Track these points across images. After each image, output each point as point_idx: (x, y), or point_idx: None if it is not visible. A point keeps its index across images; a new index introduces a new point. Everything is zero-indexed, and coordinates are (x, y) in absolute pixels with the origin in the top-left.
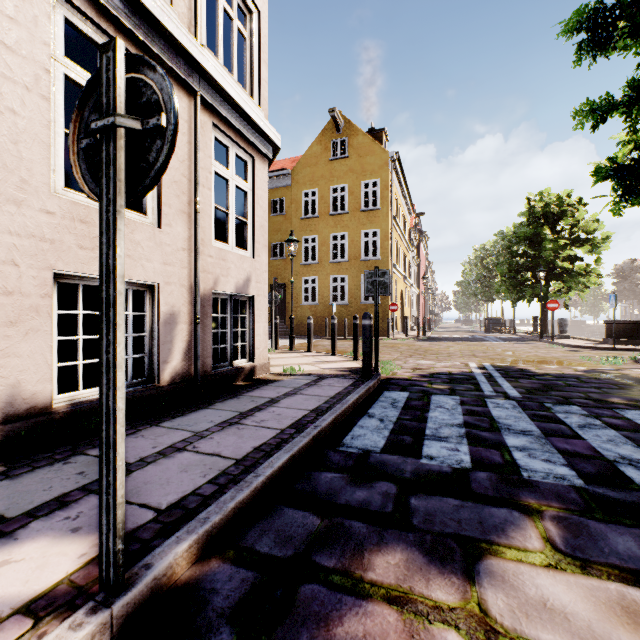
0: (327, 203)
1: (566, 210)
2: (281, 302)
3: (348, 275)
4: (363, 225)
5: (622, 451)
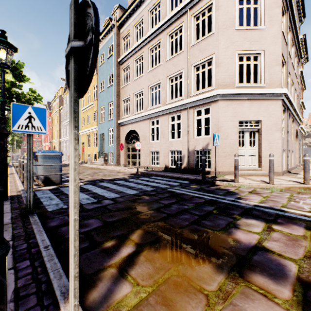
0: None
1: None
2: None
3: None
4: None
5: (127, 183)
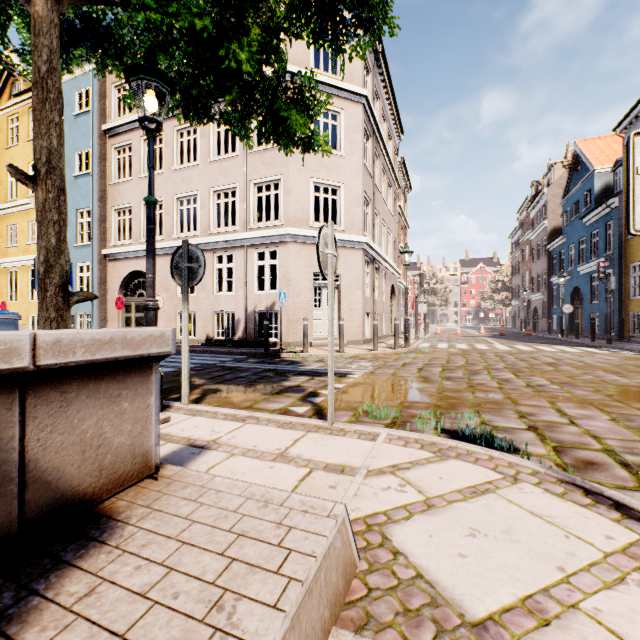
0: None
1: None
2: None
3: None
4: None
5: None
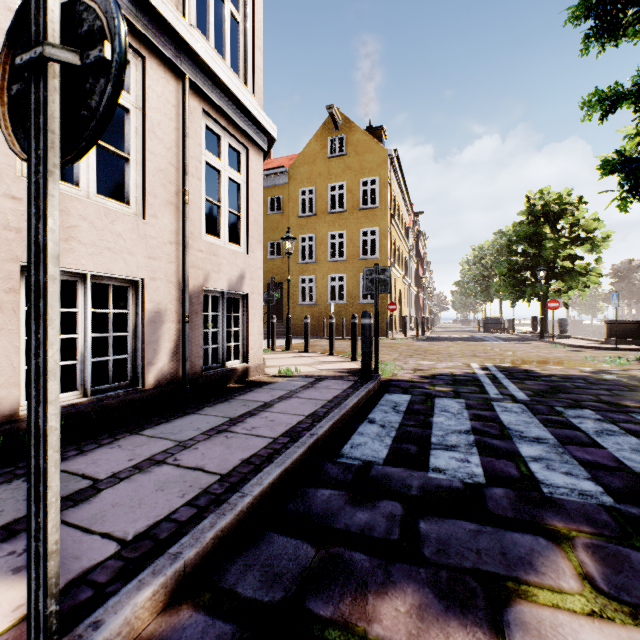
0: (325, 201)
1: (566, 209)
2: (278, 302)
3: (346, 274)
4: (361, 224)
5: None
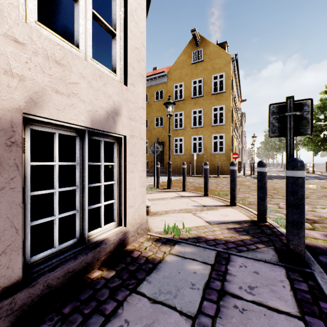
0: (189, 91)
1: None
2: (161, 153)
3: (203, 135)
4: (213, 103)
5: None
